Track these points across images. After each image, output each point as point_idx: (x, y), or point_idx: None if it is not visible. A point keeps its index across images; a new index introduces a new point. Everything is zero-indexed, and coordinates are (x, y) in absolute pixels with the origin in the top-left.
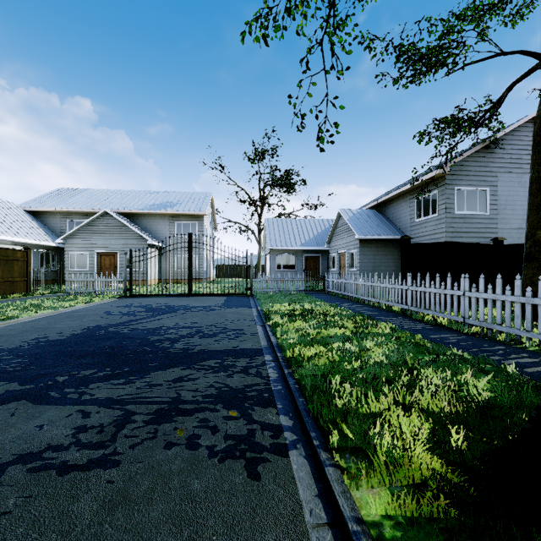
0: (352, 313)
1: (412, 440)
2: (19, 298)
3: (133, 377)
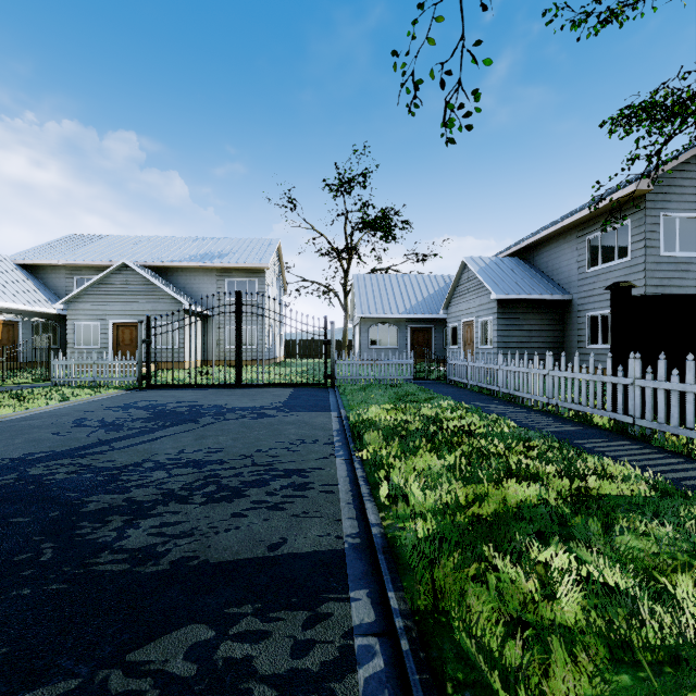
0: (516, 428)
1: None
2: None
3: None
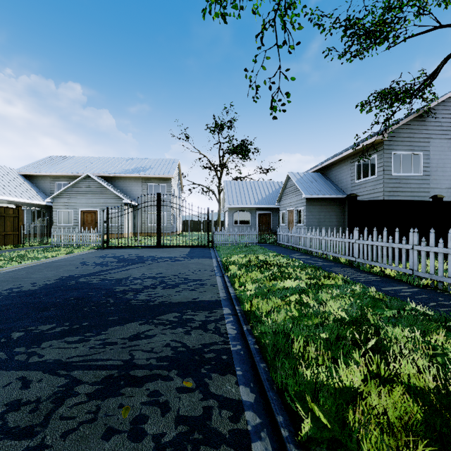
0: (303, 264)
1: (403, 434)
2: (10, 250)
3: (90, 333)
